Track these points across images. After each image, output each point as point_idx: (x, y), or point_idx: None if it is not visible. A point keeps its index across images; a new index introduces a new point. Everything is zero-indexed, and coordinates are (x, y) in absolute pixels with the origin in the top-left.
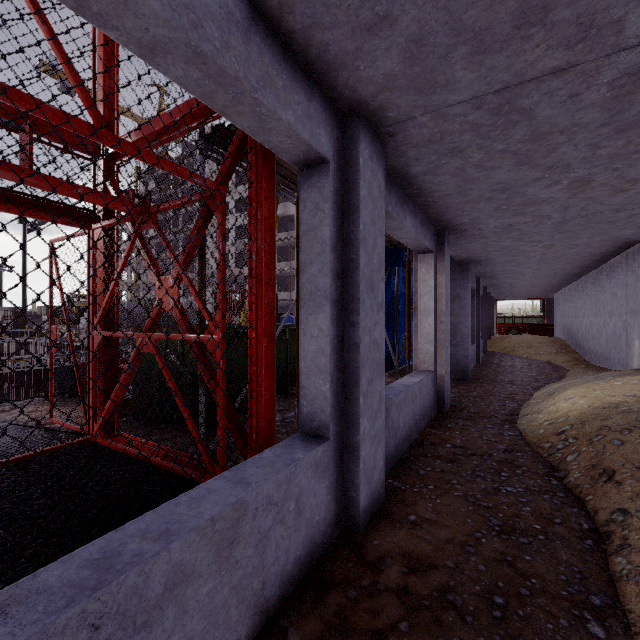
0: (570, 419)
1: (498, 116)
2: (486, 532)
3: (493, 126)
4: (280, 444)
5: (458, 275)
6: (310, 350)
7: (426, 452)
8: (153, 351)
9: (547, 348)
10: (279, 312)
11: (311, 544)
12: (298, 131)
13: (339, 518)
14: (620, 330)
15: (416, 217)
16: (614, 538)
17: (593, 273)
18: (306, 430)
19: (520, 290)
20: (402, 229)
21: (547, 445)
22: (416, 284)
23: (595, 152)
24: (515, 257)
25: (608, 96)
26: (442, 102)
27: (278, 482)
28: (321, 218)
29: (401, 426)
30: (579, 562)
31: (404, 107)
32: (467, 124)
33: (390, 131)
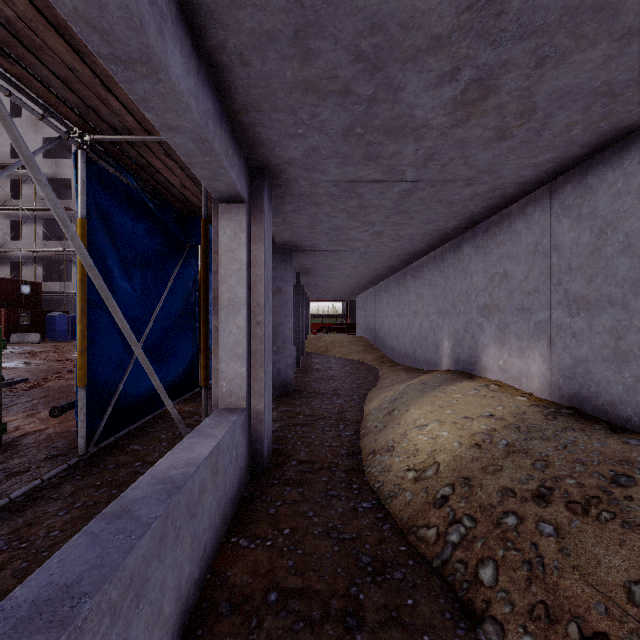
0: (444, 470)
1: None
2: None
3: None
4: None
5: (279, 263)
6: None
7: None
8: None
9: (356, 347)
10: (47, 309)
11: None
12: None
13: None
14: (427, 330)
15: (204, 87)
16: None
17: (397, 275)
18: None
19: (332, 291)
20: (156, 72)
21: (431, 534)
22: (217, 258)
23: None
24: (341, 247)
25: None
26: None
27: None
28: None
29: None
30: None
31: None
32: None
33: None
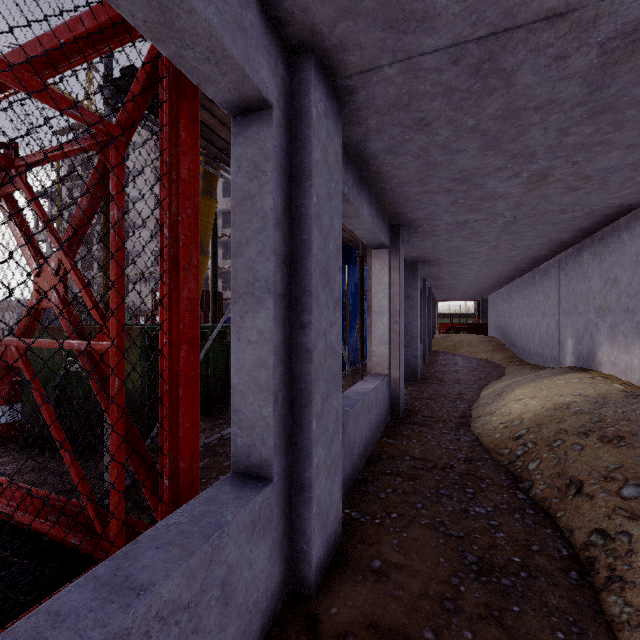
0: (525, 422)
1: (475, 78)
2: (463, 575)
3: (468, 92)
4: (201, 496)
5: (408, 275)
6: (246, 360)
7: (385, 468)
8: (20, 364)
9: (484, 346)
10: (224, 312)
11: (245, 637)
12: (225, 43)
13: (286, 581)
14: (553, 329)
15: (372, 206)
16: (599, 567)
17: (526, 276)
18: (241, 469)
19: (460, 292)
20: (358, 217)
21: (506, 451)
22: (370, 281)
23: (562, 140)
24: (462, 258)
25: (595, 64)
26: (415, 47)
27: (190, 572)
28: (261, 182)
29: (358, 441)
30: (571, 607)
31: (369, 49)
32: (440, 86)
33: (350, 85)
